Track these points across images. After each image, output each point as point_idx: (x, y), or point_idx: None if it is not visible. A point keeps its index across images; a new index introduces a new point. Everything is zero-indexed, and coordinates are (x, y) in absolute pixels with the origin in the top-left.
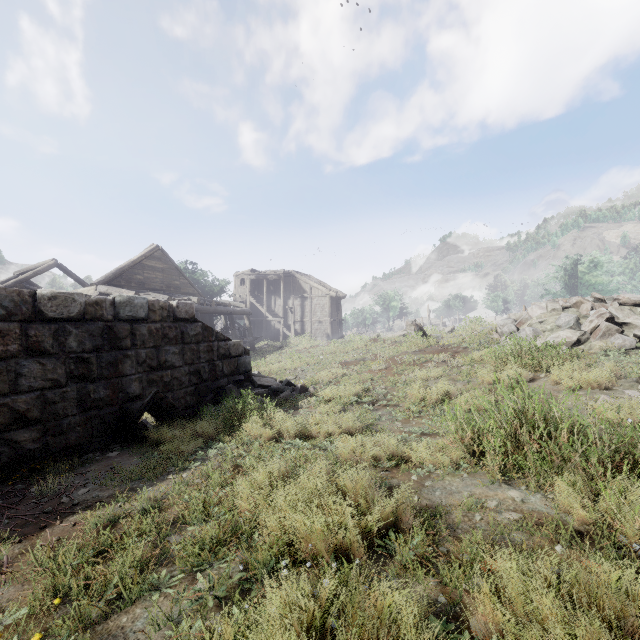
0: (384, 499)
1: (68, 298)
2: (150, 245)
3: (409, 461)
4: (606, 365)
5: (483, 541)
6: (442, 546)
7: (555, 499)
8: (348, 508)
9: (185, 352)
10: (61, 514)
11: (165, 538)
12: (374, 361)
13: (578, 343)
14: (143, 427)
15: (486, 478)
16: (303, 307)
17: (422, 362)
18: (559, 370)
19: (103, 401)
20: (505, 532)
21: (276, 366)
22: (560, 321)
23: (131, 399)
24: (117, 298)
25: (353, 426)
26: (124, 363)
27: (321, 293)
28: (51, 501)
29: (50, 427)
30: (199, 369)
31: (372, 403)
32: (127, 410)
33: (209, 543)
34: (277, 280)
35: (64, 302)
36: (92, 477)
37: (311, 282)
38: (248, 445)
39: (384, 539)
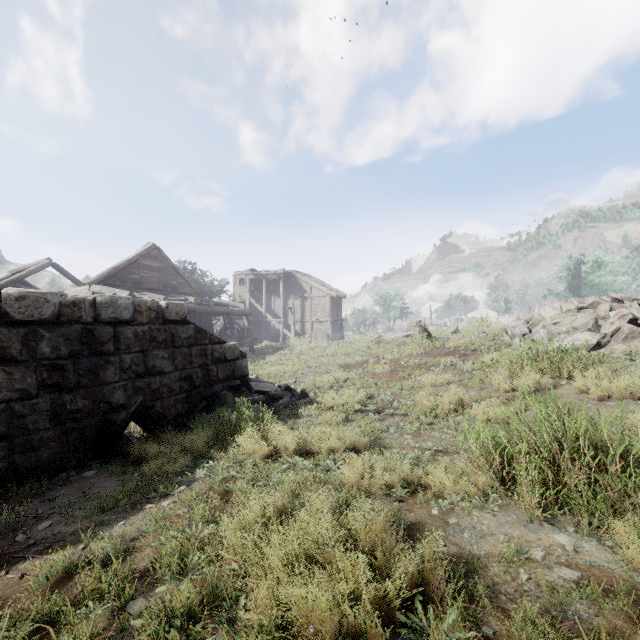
0: (406, 554)
1: (39, 298)
2: (146, 244)
3: (426, 488)
4: (637, 372)
5: (540, 620)
6: (485, 624)
7: (622, 553)
8: (361, 572)
9: (176, 356)
10: (11, 559)
11: (125, 608)
12: (377, 364)
13: (598, 346)
14: (126, 441)
15: (522, 514)
16: (303, 307)
17: (429, 366)
18: (584, 377)
19: (81, 412)
20: (575, 614)
21: (275, 369)
22: (577, 323)
23: (114, 409)
24: (98, 298)
25: (359, 441)
26: (106, 370)
27: (321, 293)
28: (4, 539)
29: (18, 444)
30: (191, 374)
31: (377, 411)
32: (109, 421)
33: (181, 614)
34: (277, 280)
35: (35, 303)
36: (58, 506)
37: (311, 282)
38: (241, 464)
39: (409, 614)
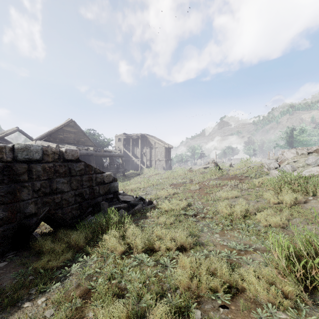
0: None
1: None
2: (67, 119)
3: (242, 290)
4: None
5: None
6: None
7: None
8: None
9: (72, 182)
10: None
11: None
12: (191, 184)
13: None
14: (33, 238)
15: None
16: (151, 153)
17: (221, 185)
18: None
19: (2, 220)
20: None
21: (135, 186)
22: (309, 161)
23: (27, 217)
24: (15, 145)
25: (186, 242)
26: (22, 191)
27: (160, 145)
28: None
29: None
30: (82, 192)
31: (194, 215)
32: (24, 225)
33: None
34: (137, 139)
35: None
36: None
37: (155, 140)
38: (104, 260)
39: None
